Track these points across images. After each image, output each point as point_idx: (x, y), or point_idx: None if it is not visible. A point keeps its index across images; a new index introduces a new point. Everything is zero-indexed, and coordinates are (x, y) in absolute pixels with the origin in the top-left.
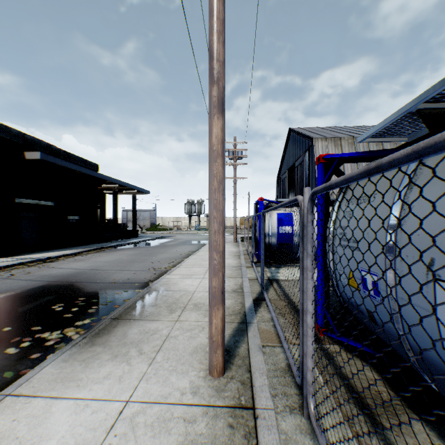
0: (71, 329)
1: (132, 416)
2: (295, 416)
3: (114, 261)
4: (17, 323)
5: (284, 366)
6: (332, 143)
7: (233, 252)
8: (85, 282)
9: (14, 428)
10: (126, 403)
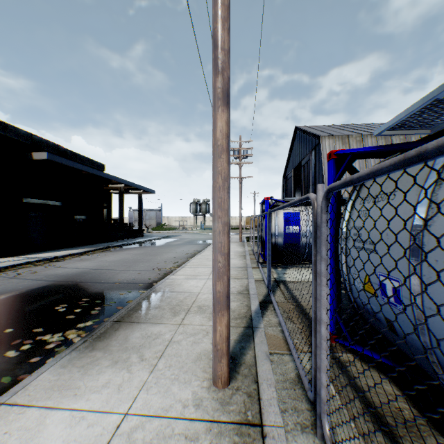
0: (72, 331)
1: (130, 432)
2: (307, 435)
3: (119, 260)
4: (19, 324)
5: (293, 377)
6: (339, 141)
7: (239, 252)
8: (89, 282)
9: (4, 442)
10: (124, 416)
